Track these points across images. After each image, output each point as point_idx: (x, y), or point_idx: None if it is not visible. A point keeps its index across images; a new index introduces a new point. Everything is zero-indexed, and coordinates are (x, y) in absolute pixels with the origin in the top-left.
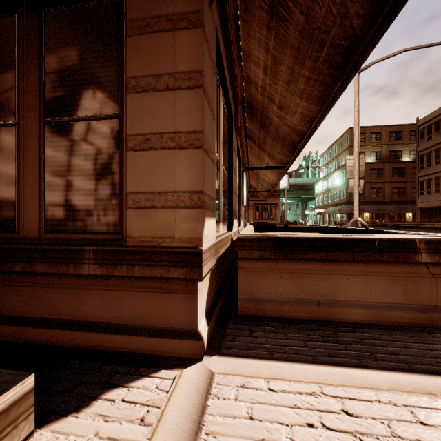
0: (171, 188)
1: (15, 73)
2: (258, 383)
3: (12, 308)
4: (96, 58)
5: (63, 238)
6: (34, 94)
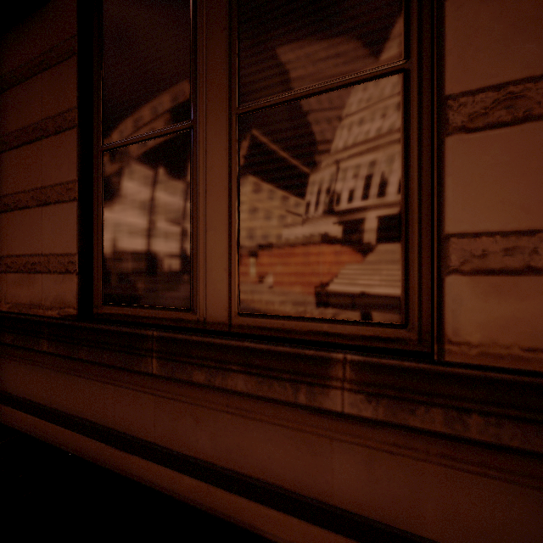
0: None
1: (189, 39)
2: None
3: (188, 442)
4: None
5: (273, 327)
6: (220, 66)
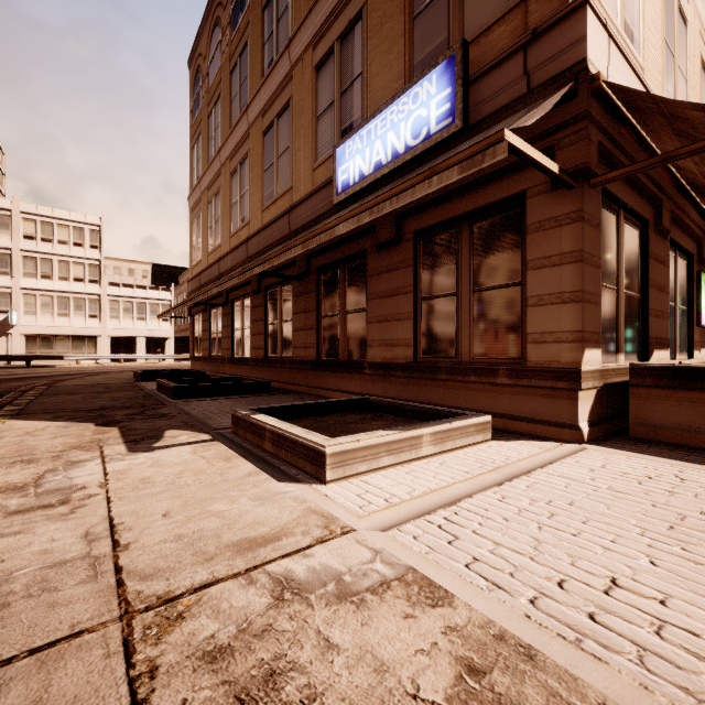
0: (557, 329)
1: (455, 264)
2: (619, 456)
3: (455, 402)
4: (505, 249)
5: (484, 362)
6: (466, 275)
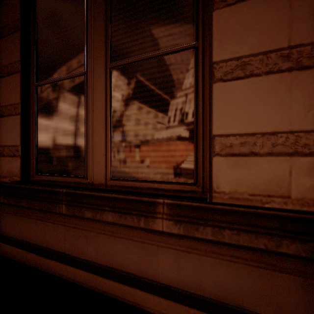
0: (283, 127)
1: (84, 24)
2: None
3: (82, 251)
4: None
5: (129, 186)
6: (100, 40)
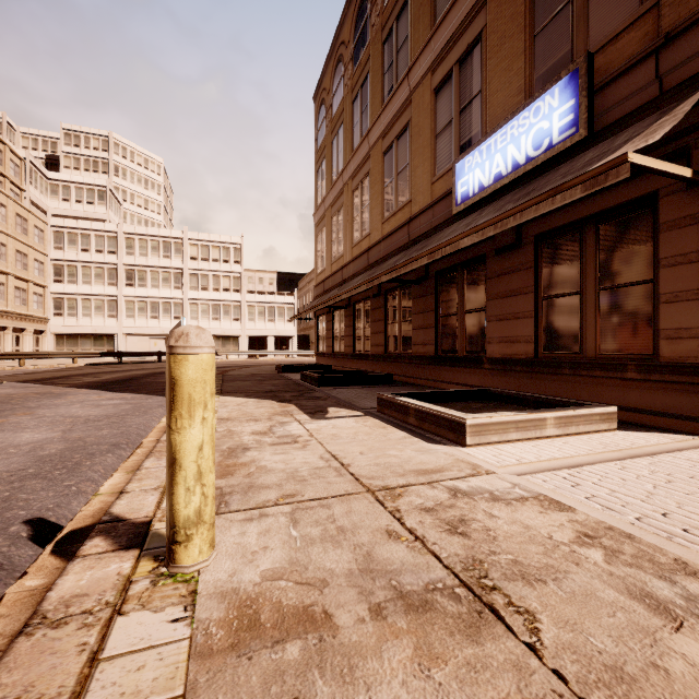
0: (695, 325)
1: (579, 264)
2: None
3: (579, 395)
4: (634, 247)
5: (611, 357)
6: (591, 274)
